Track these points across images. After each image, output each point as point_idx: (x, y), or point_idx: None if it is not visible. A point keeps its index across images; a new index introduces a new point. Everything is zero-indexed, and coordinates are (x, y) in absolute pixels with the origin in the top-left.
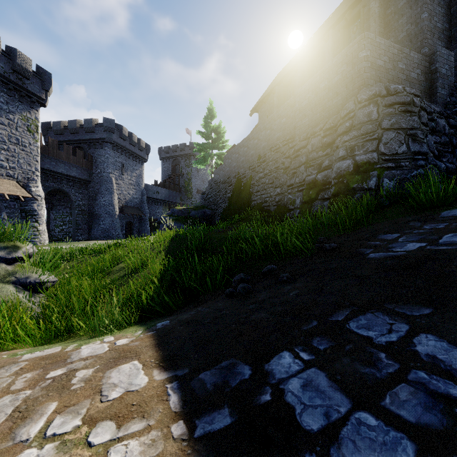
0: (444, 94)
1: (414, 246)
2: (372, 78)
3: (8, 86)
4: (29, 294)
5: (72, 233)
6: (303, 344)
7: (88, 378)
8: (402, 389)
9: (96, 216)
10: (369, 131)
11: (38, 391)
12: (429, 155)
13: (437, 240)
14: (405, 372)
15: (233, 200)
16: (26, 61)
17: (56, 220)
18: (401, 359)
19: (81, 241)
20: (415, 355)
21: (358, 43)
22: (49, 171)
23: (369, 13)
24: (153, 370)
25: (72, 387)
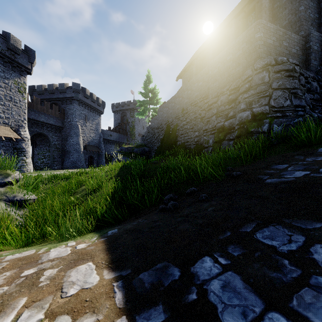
0: (316, 64)
1: (301, 174)
2: (264, 52)
3: (4, 59)
4: (15, 209)
5: (50, 164)
6: (220, 251)
7: (52, 277)
8: (306, 292)
9: (67, 152)
10: (263, 90)
11: (13, 287)
12: (306, 107)
13: (318, 169)
14: (307, 277)
15: (164, 140)
16: (17, 42)
17: (39, 155)
18: (302, 266)
19: (56, 170)
20: (313, 262)
21: (254, 27)
22: (34, 120)
23: (261, 7)
24: (104, 270)
25: (40, 284)
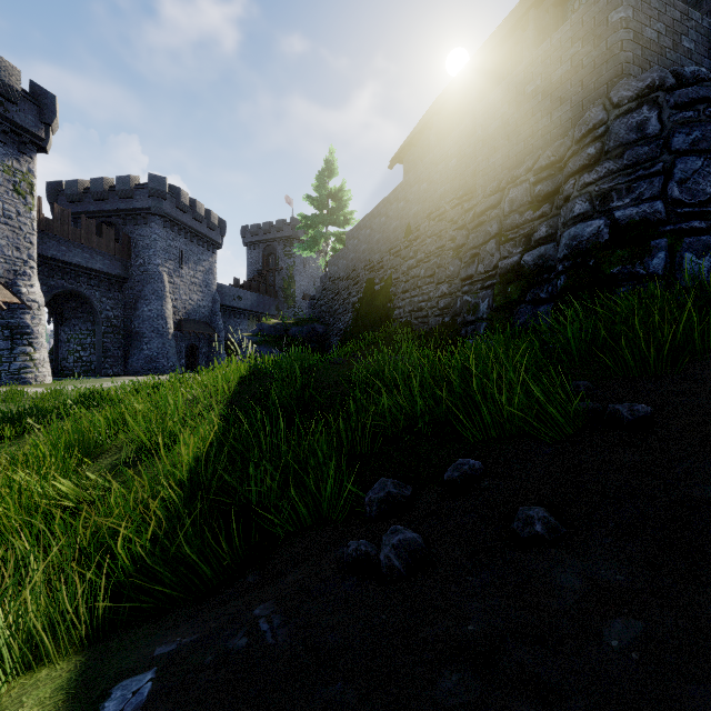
0: None
1: None
2: (636, 62)
3: None
4: None
5: (96, 364)
6: None
7: None
8: None
9: (136, 336)
10: (643, 158)
11: None
12: None
13: None
14: None
15: (362, 307)
16: (11, 73)
17: (70, 342)
18: None
19: (109, 377)
20: None
21: None
22: (56, 261)
23: None
24: None
25: None
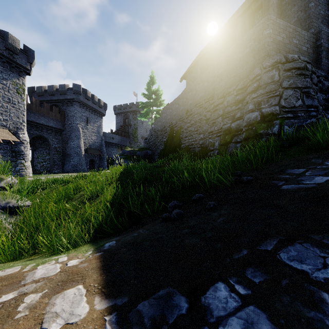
0: (327, 63)
1: (322, 179)
2: (273, 50)
3: (2, 59)
4: (6, 216)
5: (50, 168)
6: (236, 275)
7: (33, 305)
8: None
9: (67, 155)
10: (272, 89)
11: None
12: (319, 108)
13: None
14: None
15: (168, 143)
16: (16, 41)
17: (38, 158)
18: None
19: (56, 174)
20: None
21: (262, 23)
22: (33, 122)
23: (269, 4)
24: (95, 297)
25: (16, 316)
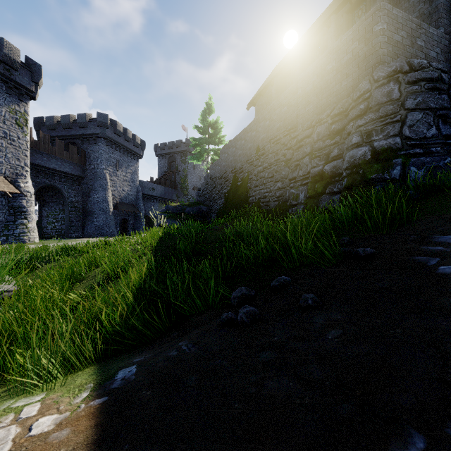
0: None
1: None
2: (389, 54)
3: None
4: None
5: (65, 231)
6: None
7: None
8: None
9: (89, 213)
10: (390, 112)
11: None
12: None
13: None
14: None
15: (230, 196)
16: (14, 52)
17: (49, 217)
18: None
19: (73, 239)
20: None
21: (372, 15)
22: (40, 167)
23: None
24: None
25: None
